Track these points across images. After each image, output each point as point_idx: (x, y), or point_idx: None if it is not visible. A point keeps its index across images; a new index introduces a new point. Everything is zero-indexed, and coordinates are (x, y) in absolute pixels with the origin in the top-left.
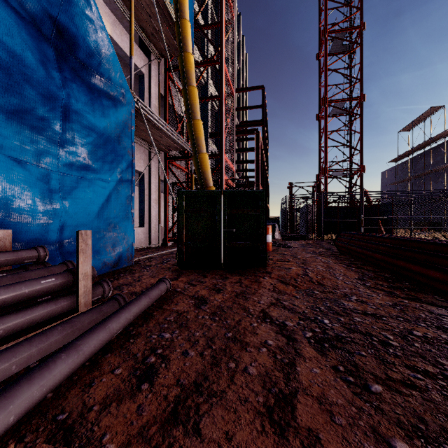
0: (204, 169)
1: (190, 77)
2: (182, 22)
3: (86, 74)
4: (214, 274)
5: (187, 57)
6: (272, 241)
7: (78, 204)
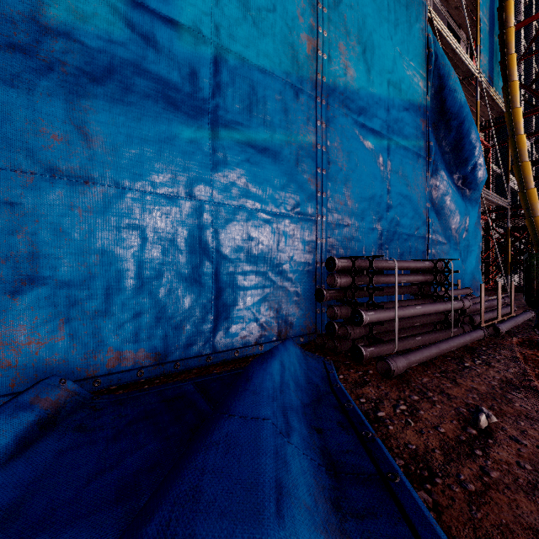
0: None
1: (523, 154)
2: (514, 111)
3: (468, 193)
4: None
5: (519, 138)
6: None
7: (469, 266)
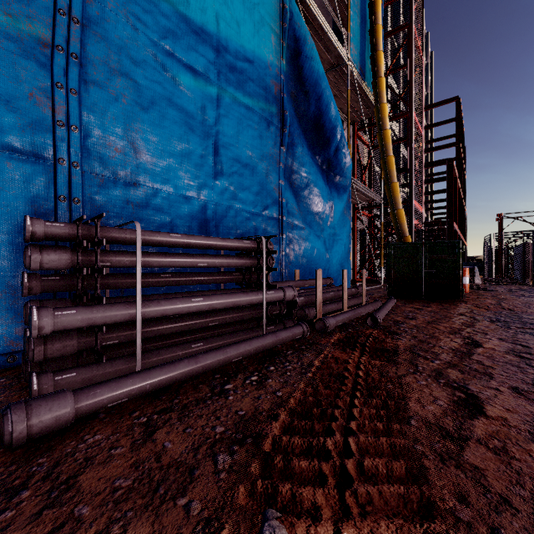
0: (401, 222)
1: (388, 149)
2: (381, 107)
3: (335, 179)
4: (418, 301)
5: (385, 133)
6: (470, 285)
7: (334, 255)
